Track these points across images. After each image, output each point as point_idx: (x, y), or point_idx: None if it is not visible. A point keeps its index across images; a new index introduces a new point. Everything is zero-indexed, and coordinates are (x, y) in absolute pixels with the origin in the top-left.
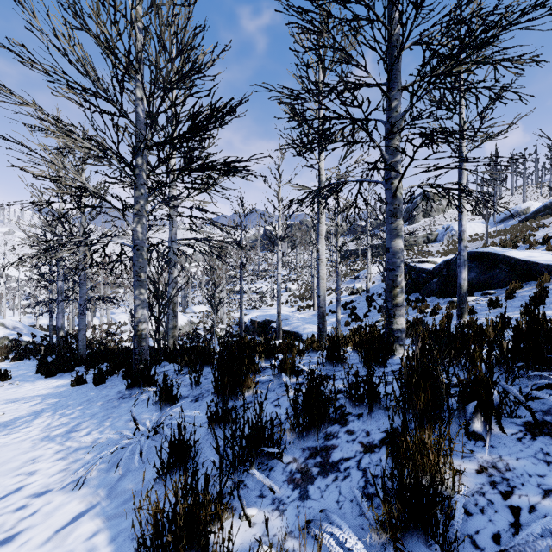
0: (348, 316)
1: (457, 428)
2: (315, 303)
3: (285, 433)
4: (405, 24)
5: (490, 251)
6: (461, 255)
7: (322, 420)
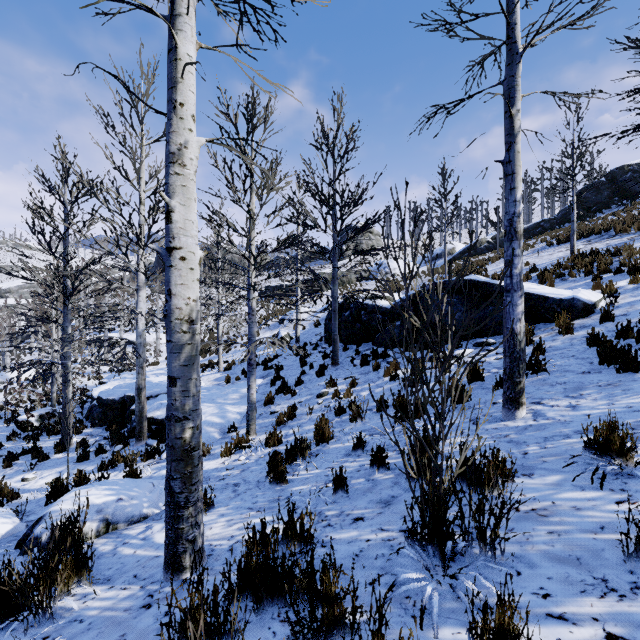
0: (271, 382)
1: None
2: (220, 359)
3: None
4: None
5: (479, 279)
6: (514, 267)
7: None
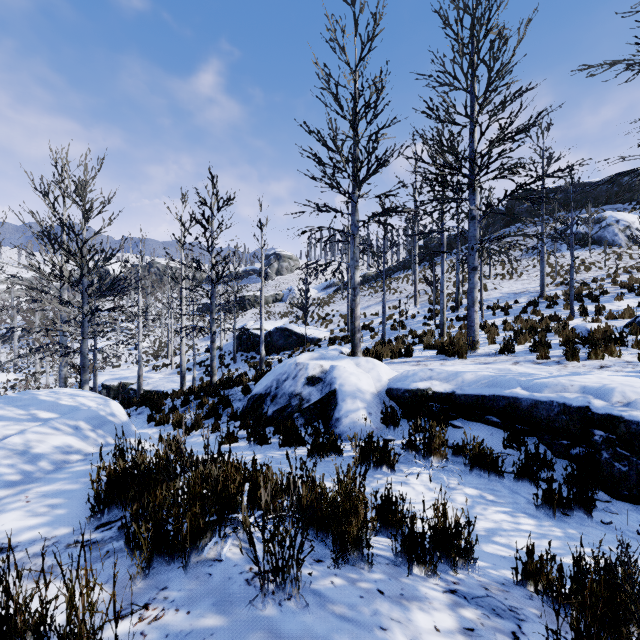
0: (203, 372)
1: (212, 397)
2: (173, 362)
3: (179, 408)
4: (215, 283)
5: (289, 327)
6: (261, 338)
7: (188, 402)
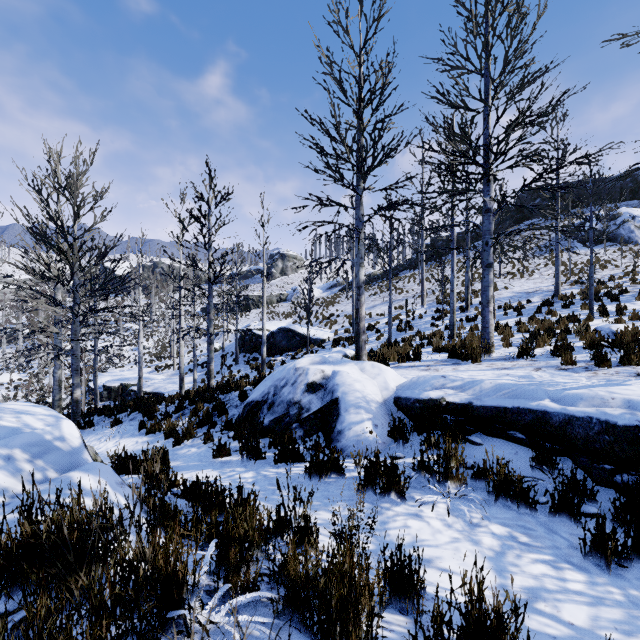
0: (205, 374)
1: (208, 403)
2: (175, 363)
3: (173, 414)
4: (212, 282)
5: (292, 328)
6: (263, 339)
7: (182, 408)
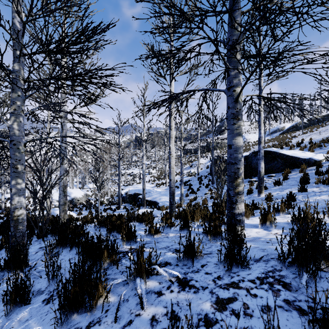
0: (187, 190)
1: None
2: (166, 181)
3: None
4: None
5: (271, 150)
6: (260, 152)
7: None
